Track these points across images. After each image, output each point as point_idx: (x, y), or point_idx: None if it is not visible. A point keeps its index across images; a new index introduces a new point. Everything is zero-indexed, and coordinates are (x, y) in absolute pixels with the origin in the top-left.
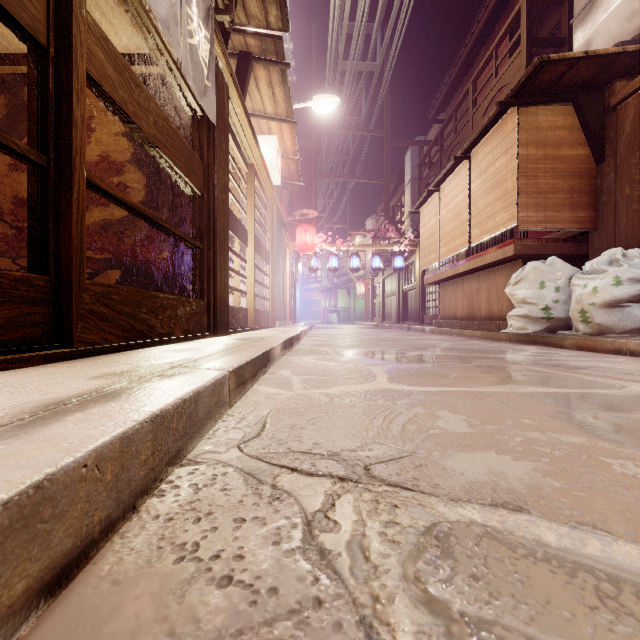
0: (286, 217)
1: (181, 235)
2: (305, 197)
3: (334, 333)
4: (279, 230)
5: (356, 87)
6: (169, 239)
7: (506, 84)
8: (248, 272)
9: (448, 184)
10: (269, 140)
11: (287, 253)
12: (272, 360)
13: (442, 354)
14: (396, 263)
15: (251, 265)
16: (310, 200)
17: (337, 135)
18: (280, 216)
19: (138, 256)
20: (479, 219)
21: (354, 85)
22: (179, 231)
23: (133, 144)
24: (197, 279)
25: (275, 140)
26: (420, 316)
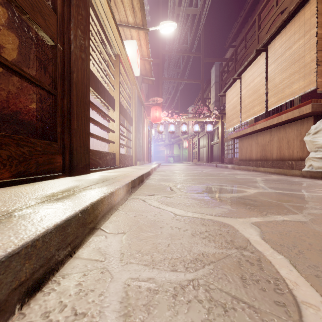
0: (145, 102)
1: (12, 67)
2: (156, 92)
3: (173, 169)
4: (139, 107)
5: (185, 27)
6: (35, 91)
7: (285, 8)
8: (115, 128)
9: (247, 72)
10: (131, 43)
11: (145, 122)
12: (104, 213)
13: (278, 192)
14: (208, 128)
15: (117, 123)
16: (158, 93)
17: (174, 56)
18: (140, 98)
19: (9, 106)
20: (276, 90)
21: (184, 25)
22: (7, 61)
23: (5, 10)
24: (51, 123)
25: (135, 43)
26: (221, 158)
